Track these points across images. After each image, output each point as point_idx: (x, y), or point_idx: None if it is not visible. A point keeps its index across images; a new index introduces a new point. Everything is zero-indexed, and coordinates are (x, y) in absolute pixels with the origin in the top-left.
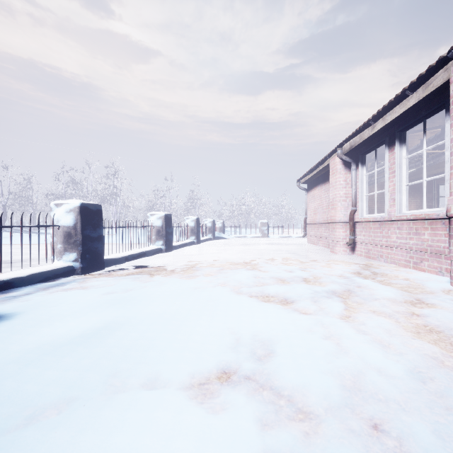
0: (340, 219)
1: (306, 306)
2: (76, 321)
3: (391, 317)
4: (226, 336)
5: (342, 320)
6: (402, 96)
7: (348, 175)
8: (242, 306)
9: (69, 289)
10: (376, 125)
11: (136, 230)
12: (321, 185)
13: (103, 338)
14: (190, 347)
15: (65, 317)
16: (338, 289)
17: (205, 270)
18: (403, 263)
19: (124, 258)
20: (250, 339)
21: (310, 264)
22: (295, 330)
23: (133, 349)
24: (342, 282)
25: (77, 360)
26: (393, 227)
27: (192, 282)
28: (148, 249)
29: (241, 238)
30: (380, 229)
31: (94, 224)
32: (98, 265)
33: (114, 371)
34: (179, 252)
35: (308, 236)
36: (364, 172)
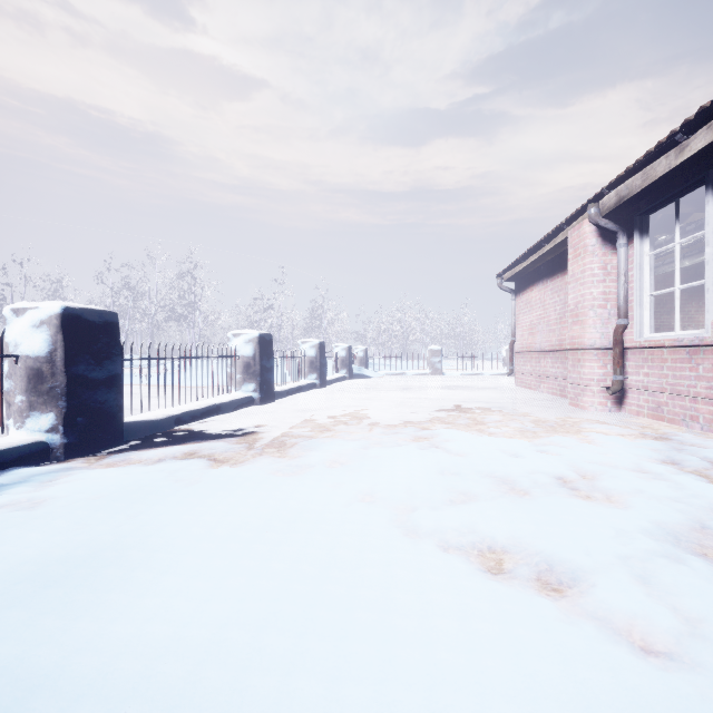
0: (592, 343)
1: (637, 613)
2: None
3: None
4: None
5: None
6: None
7: (610, 256)
8: (431, 613)
9: None
10: (691, 143)
11: (202, 364)
12: (545, 282)
13: None
14: None
15: None
16: (674, 524)
17: (329, 451)
18: None
19: (172, 419)
20: None
21: (546, 434)
22: None
23: None
24: (662, 496)
25: None
26: None
27: (293, 491)
28: (227, 399)
29: (397, 377)
30: (690, 363)
31: (98, 353)
32: (108, 438)
33: None
34: (286, 403)
35: (517, 374)
36: (645, 249)
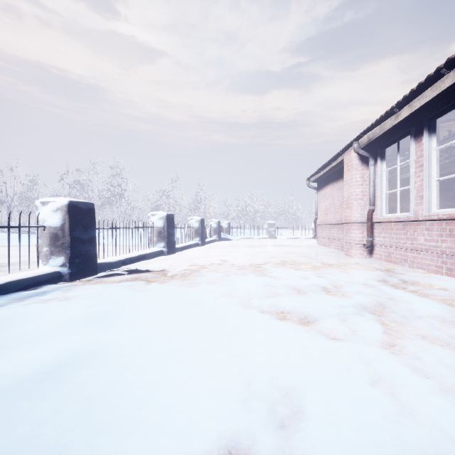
0: (356, 219)
1: (334, 328)
2: (36, 351)
3: (451, 346)
4: (233, 380)
5: (386, 352)
6: (436, 76)
7: (365, 171)
8: (252, 328)
9: (48, 300)
10: (401, 113)
11: (135, 231)
12: (333, 183)
13: (61, 382)
14: (179, 401)
15: (25, 343)
16: (367, 303)
17: (208, 277)
18: (433, 269)
19: (120, 262)
20: (266, 385)
21: (325, 269)
22: (327, 369)
23: (97, 405)
24: (369, 293)
25: (9, 427)
26: (420, 228)
27: (192, 292)
28: (149, 252)
29: (248, 240)
30: (404, 230)
31: (85, 225)
32: (90, 270)
33: (57, 453)
34: (182, 254)
35: (318, 238)
36: (383, 167)
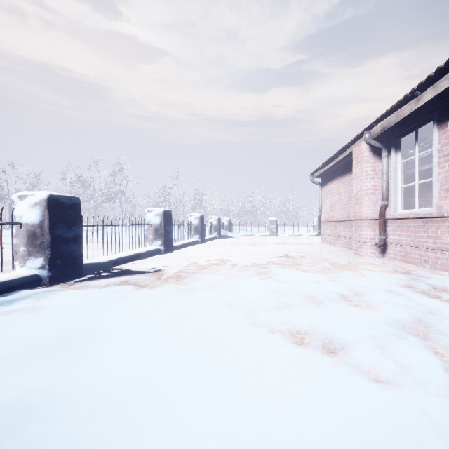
0: (367, 216)
1: (374, 362)
2: None
3: None
4: None
5: None
6: None
7: (377, 163)
8: (262, 362)
9: (13, 311)
10: (423, 96)
11: (129, 228)
12: (339, 178)
13: None
14: None
15: None
16: (403, 319)
17: (207, 280)
18: None
19: (111, 262)
20: None
21: (337, 271)
22: None
23: None
24: (400, 304)
25: None
26: (445, 225)
27: (186, 302)
28: (144, 250)
29: (248, 237)
30: (424, 228)
31: (68, 222)
32: (74, 273)
33: None
34: (180, 253)
35: (322, 235)
36: (398, 159)
